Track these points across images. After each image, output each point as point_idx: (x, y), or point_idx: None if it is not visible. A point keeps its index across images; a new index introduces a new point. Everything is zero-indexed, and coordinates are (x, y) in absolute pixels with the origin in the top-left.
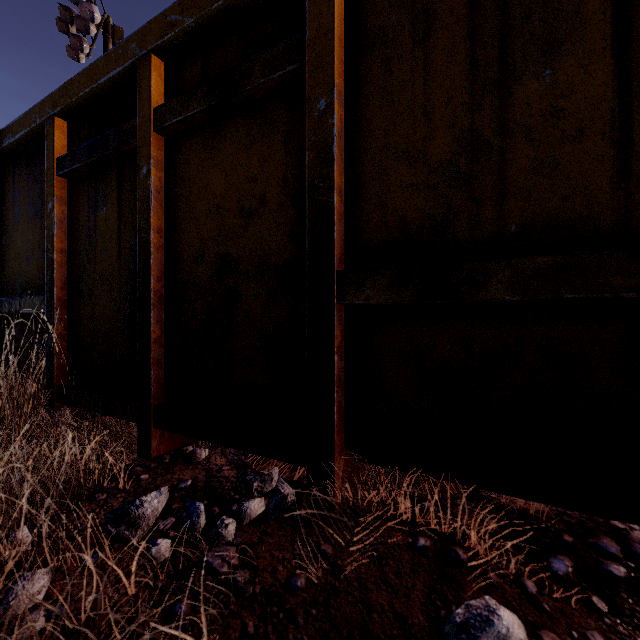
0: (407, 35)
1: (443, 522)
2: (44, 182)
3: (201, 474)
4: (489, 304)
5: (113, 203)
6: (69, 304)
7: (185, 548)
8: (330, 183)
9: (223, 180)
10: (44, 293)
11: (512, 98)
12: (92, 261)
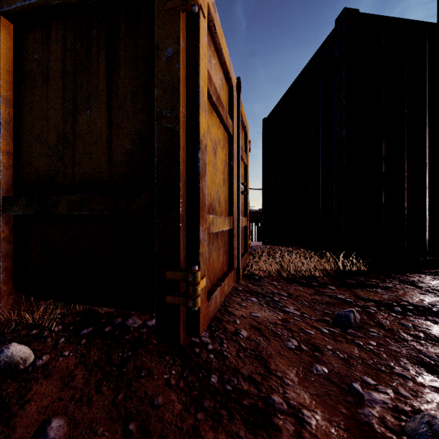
0: (40, 78)
1: (54, 322)
2: None
3: None
4: (69, 215)
5: None
6: None
7: None
8: None
9: None
10: None
11: (77, 120)
12: None
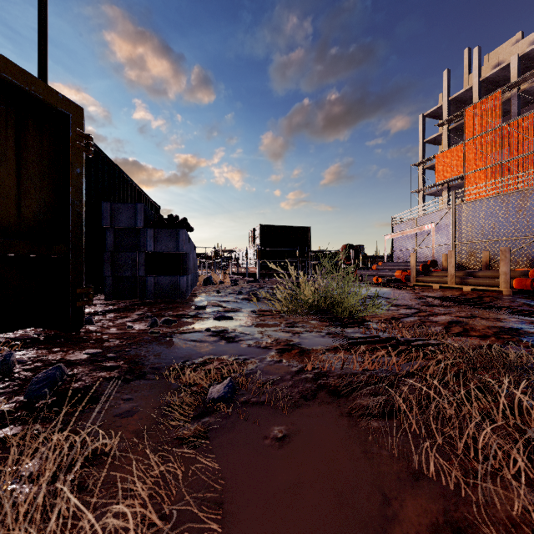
0: None
1: None
2: None
3: None
4: None
5: None
6: None
7: None
8: None
9: None
10: None
11: None
12: None
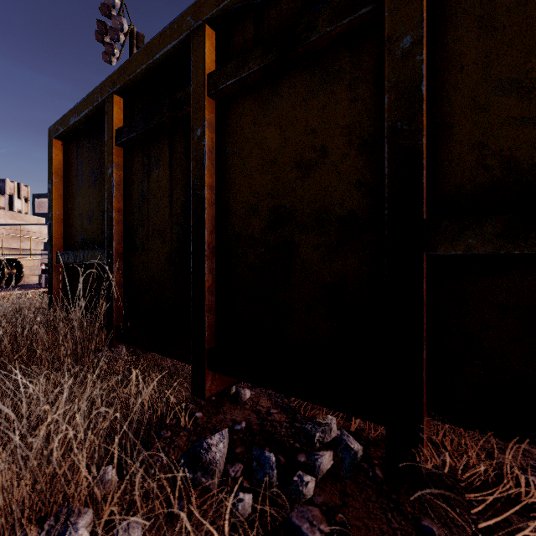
0: None
1: None
2: (103, 152)
3: (252, 416)
4: None
5: (165, 166)
6: (124, 256)
7: (270, 507)
8: (417, 125)
9: (278, 135)
10: (103, 246)
11: None
12: (145, 218)
